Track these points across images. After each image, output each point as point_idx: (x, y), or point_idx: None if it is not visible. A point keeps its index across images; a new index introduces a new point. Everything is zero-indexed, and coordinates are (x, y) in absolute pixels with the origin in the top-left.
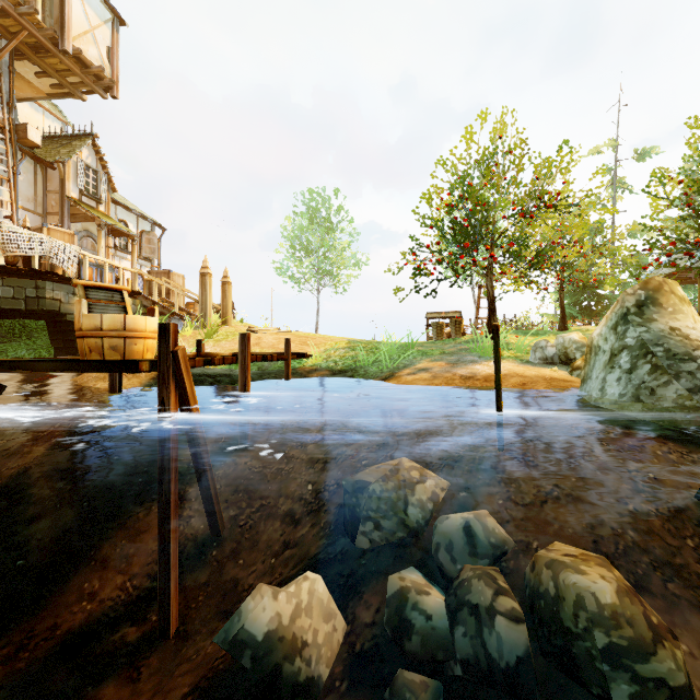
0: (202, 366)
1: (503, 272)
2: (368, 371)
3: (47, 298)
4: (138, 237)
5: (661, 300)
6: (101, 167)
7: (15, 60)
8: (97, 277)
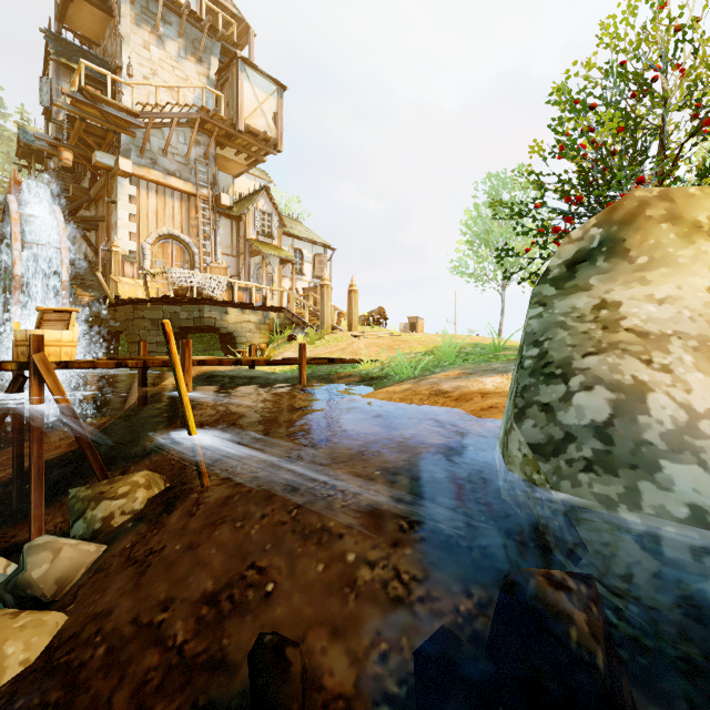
0: (249, 369)
1: None
2: (391, 379)
3: (206, 317)
4: (296, 261)
5: (629, 241)
6: (274, 210)
7: (222, 150)
8: (247, 298)
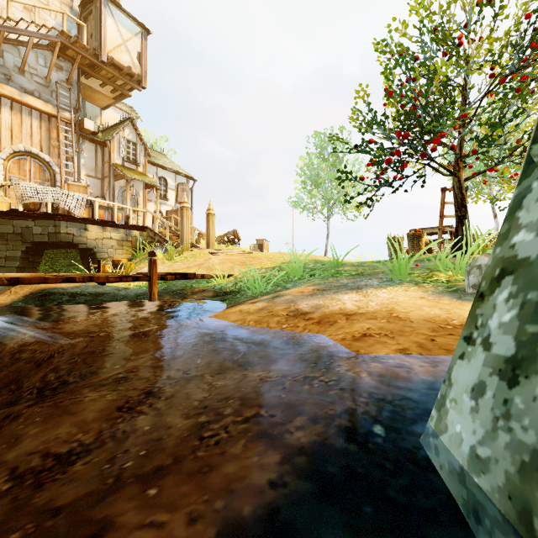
0: (98, 285)
1: (492, 169)
2: (244, 294)
3: (62, 233)
4: (160, 187)
5: None
6: (140, 140)
7: (87, 79)
8: (109, 216)
